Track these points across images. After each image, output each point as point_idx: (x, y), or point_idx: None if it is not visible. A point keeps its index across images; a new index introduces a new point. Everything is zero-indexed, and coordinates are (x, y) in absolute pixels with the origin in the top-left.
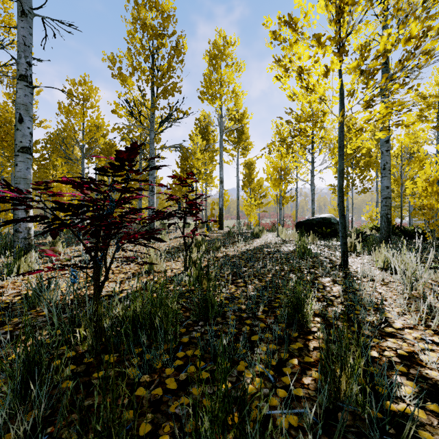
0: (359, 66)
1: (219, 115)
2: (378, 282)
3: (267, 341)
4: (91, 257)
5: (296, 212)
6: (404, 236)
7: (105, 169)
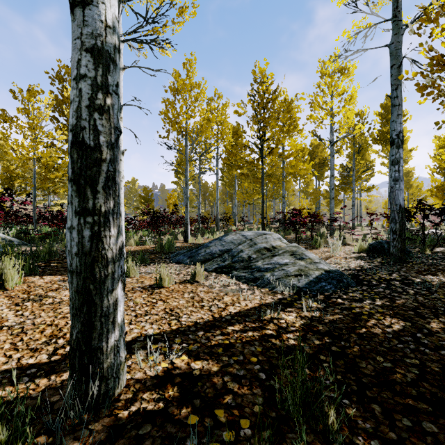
0: None
1: None
2: None
3: None
4: None
5: None
6: None
7: None
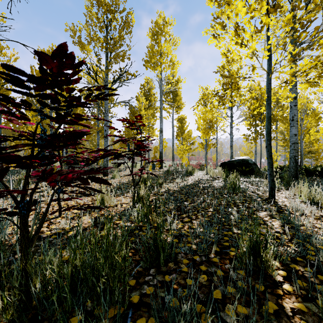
0: (288, 23)
1: (160, 79)
2: (311, 217)
3: (232, 299)
4: (16, 203)
5: (216, 155)
6: (306, 174)
7: (20, 80)
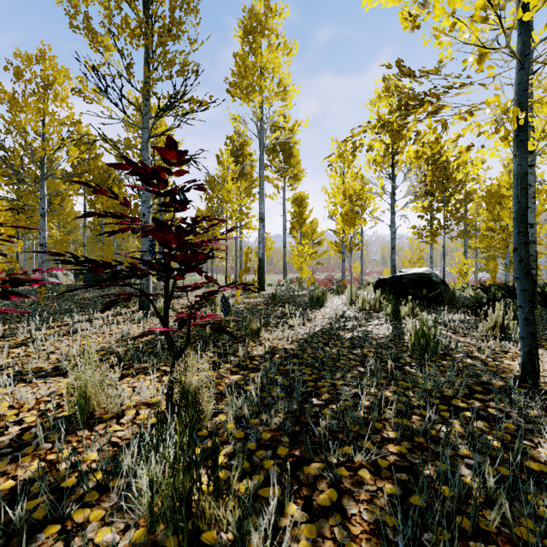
0: None
1: (259, 118)
2: None
3: None
4: None
5: (361, 264)
6: (544, 303)
7: None
